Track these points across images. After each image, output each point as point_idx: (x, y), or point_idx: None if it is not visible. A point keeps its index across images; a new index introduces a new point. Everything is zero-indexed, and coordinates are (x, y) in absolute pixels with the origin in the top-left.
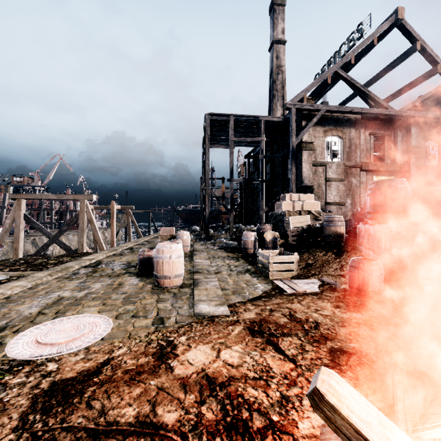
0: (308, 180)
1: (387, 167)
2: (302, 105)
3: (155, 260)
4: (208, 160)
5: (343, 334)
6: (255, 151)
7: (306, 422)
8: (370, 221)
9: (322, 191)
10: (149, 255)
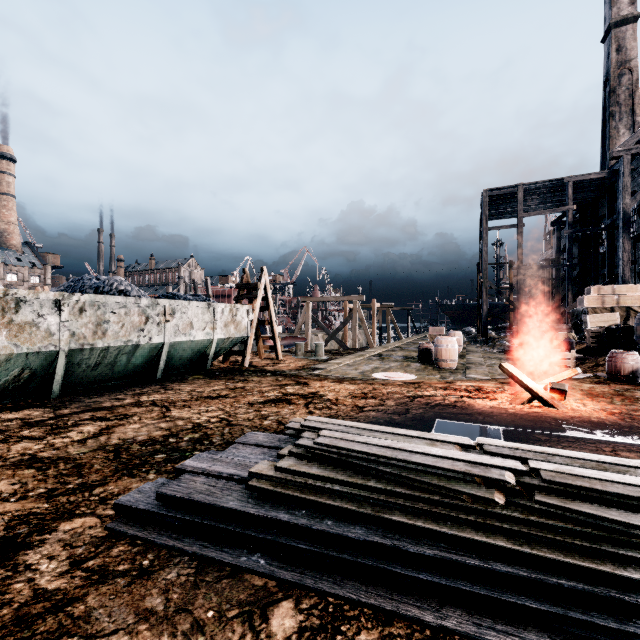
0: None
1: None
2: None
3: (435, 348)
4: (486, 247)
5: None
6: None
7: (509, 392)
8: None
9: None
10: (427, 347)
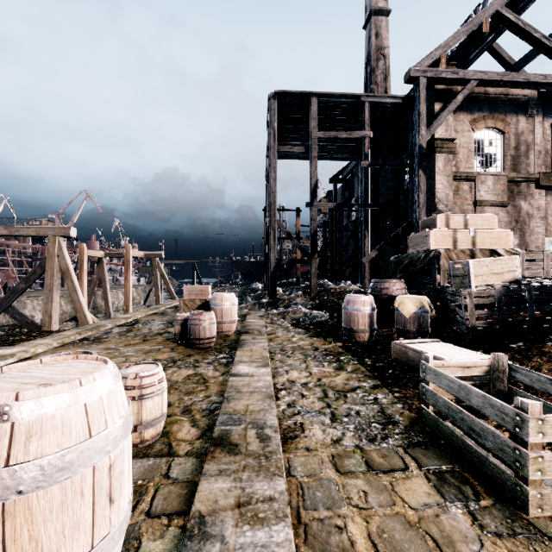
0: (445, 205)
1: None
2: (437, 71)
3: None
4: (274, 172)
5: None
6: (345, 171)
7: None
8: None
9: None
10: None
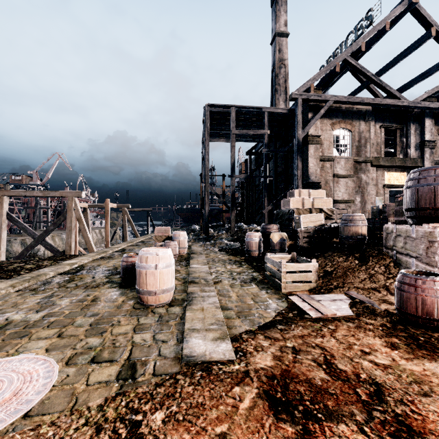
0: (315, 176)
1: (399, 162)
2: (308, 95)
3: (137, 271)
4: (207, 155)
5: (435, 418)
6: (257, 147)
7: None
8: (410, 220)
9: (330, 188)
10: (134, 262)
